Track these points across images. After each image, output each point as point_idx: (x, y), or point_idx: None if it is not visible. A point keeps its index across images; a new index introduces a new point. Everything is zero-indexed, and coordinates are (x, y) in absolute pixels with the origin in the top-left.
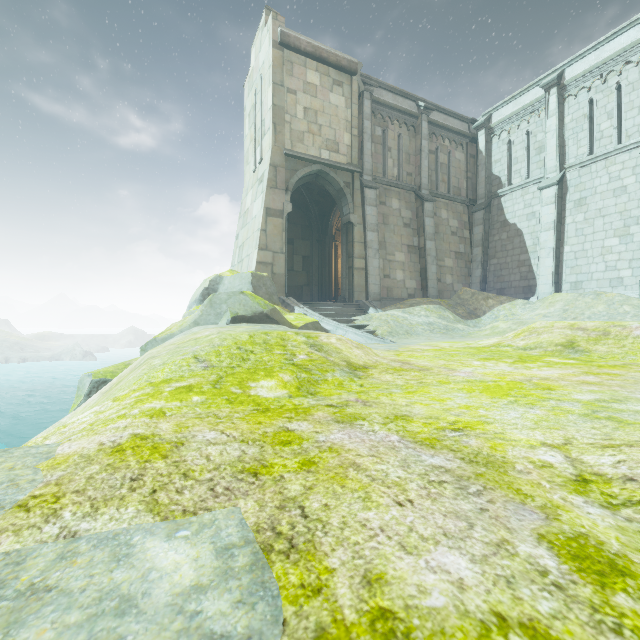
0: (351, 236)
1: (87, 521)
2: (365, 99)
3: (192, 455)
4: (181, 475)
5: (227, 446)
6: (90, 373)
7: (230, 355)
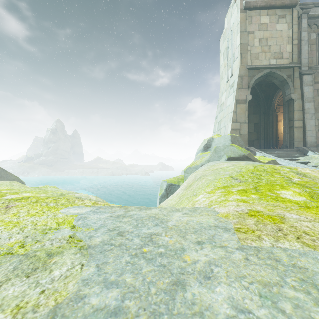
0: (291, 107)
1: (279, 243)
2: (302, 19)
3: (297, 224)
4: (303, 232)
5: (313, 223)
6: (165, 181)
7: (249, 176)
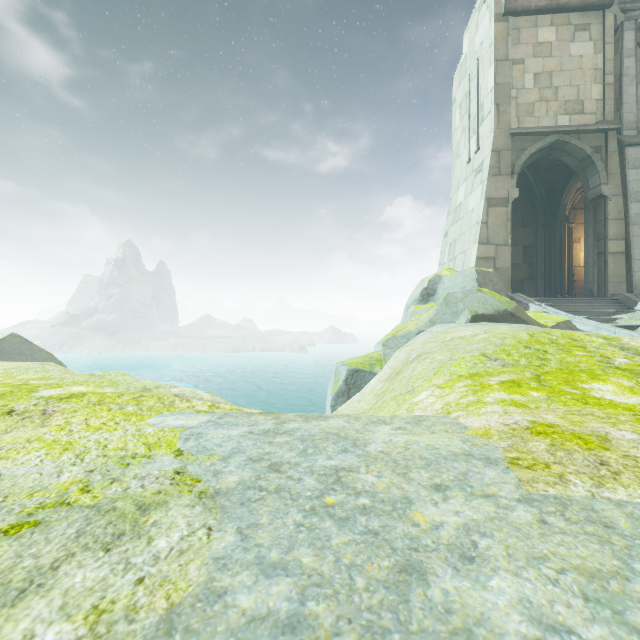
0: (602, 213)
1: (606, 491)
2: (625, 31)
3: (637, 451)
4: None
5: None
6: (344, 363)
7: (522, 354)
